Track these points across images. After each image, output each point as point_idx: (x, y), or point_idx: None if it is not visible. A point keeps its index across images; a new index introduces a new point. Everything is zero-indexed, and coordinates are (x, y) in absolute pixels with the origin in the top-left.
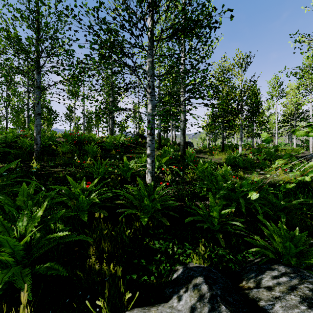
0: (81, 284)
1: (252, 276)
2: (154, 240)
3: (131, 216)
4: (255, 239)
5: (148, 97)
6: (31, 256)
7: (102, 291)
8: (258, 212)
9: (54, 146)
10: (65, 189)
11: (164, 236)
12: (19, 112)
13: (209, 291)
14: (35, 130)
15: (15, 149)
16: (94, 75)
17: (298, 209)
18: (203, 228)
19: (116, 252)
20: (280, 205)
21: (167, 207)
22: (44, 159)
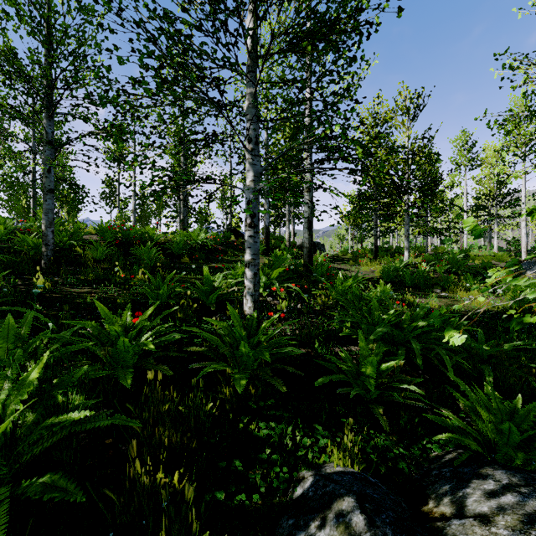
0: (115, 515)
1: (446, 491)
2: (258, 421)
3: (216, 376)
4: (442, 416)
5: (247, 158)
6: (15, 459)
7: (157, 529)
8: (444, 366)
9: (80, 249)
10: (92, 325)
11: (277, 413)
12: (19, 190)
13: (369, 530)
14: (44, 220)
15: (8, 254)
16: (148, 116)
17: (512, 359)
18: (347, 395)
19: (186, 447)
20: (482, 352)
21: (282, 358)
22: (60, 272)
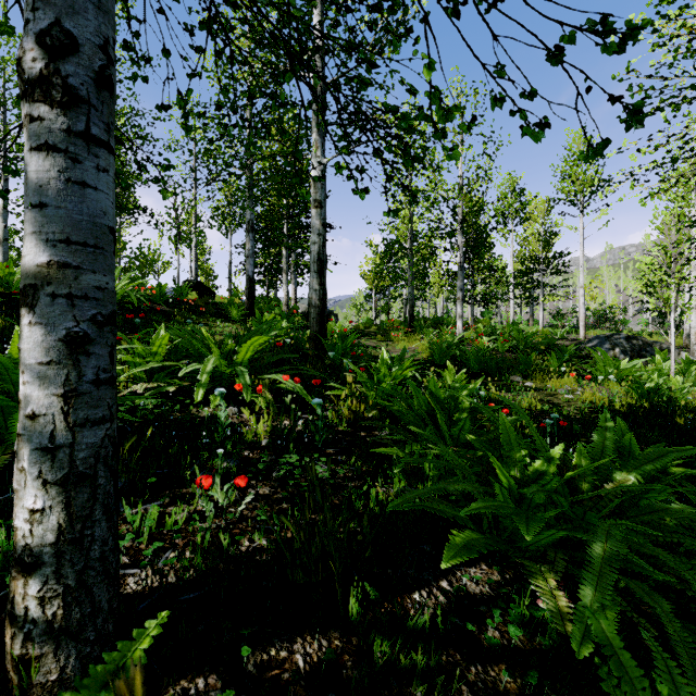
0: None
1: None
2: None
3: None
4: None
5: None
6: None
7: None
8: None
9: None
10: None
11: None
12: None
13: None
14: None
15: None
16: None
17: None
18: None
19: None
20: None
21: None
22: None
